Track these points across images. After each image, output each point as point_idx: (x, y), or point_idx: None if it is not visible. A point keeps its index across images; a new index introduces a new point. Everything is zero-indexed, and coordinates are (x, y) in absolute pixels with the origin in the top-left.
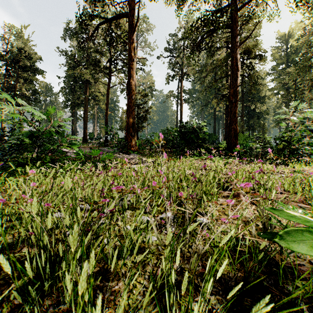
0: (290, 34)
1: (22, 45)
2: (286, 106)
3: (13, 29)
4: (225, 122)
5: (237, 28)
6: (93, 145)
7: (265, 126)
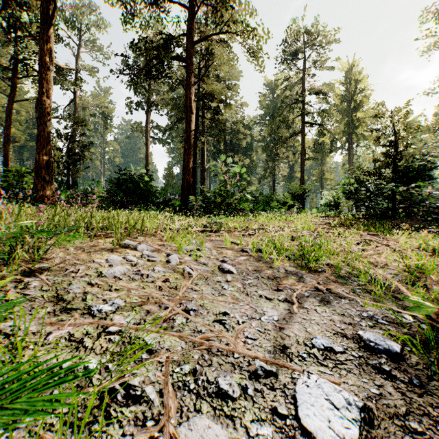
0: (276, 83)
1: None
2: (266, 161)
3: None
4: (201, 174)
5: (191, 63)
6: None
7: (251, 182)
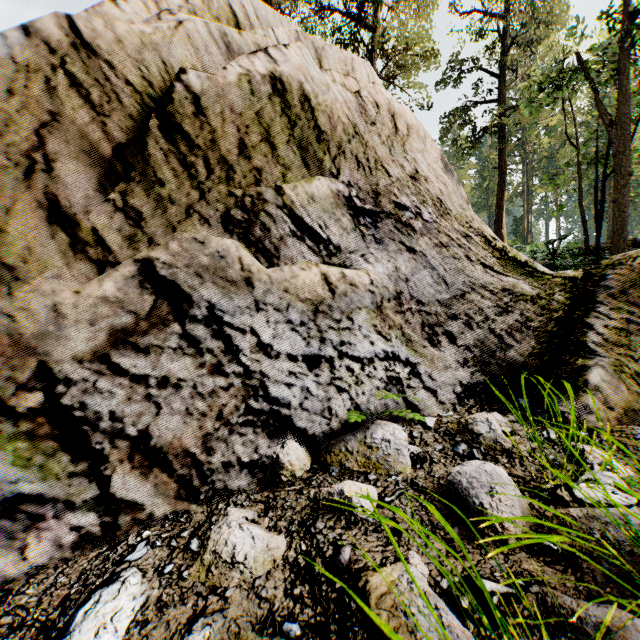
0: None
1: None
2: None
3: None
4: None
5: None
6: None
7: None
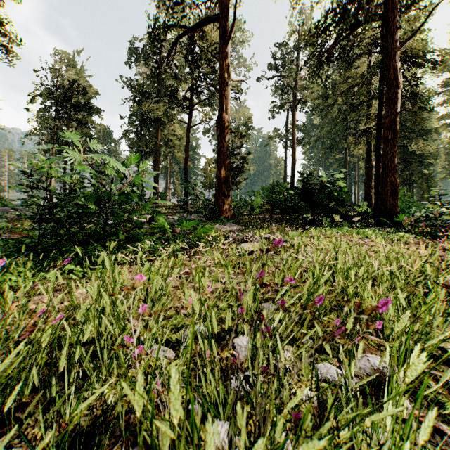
0: None
1: (75, 77)
2: None
3: (64, 56)
4: (366, 173)
5: (396, 18)
6: (167, 209)
7: (431, 177)
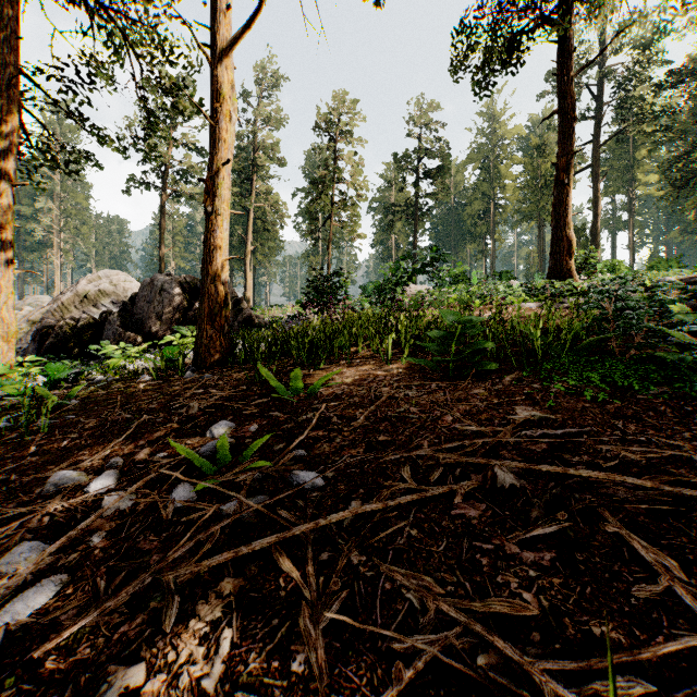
0: None
1: None
2: None
3: None
4: None
5: None
6: None
7: None
